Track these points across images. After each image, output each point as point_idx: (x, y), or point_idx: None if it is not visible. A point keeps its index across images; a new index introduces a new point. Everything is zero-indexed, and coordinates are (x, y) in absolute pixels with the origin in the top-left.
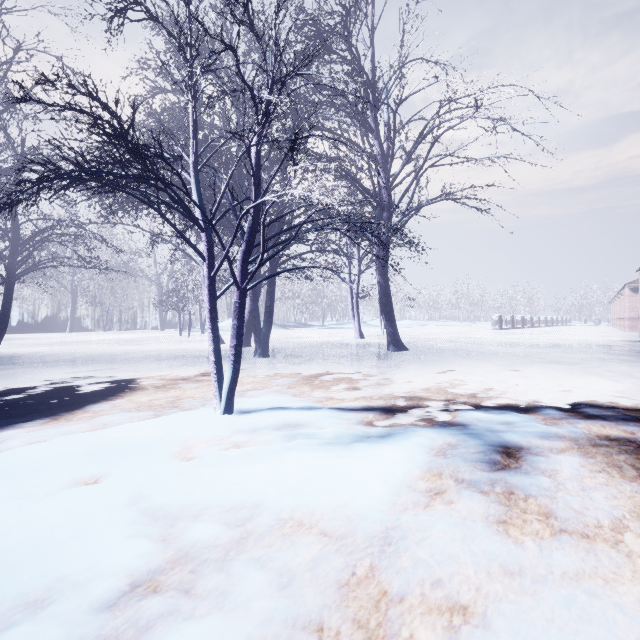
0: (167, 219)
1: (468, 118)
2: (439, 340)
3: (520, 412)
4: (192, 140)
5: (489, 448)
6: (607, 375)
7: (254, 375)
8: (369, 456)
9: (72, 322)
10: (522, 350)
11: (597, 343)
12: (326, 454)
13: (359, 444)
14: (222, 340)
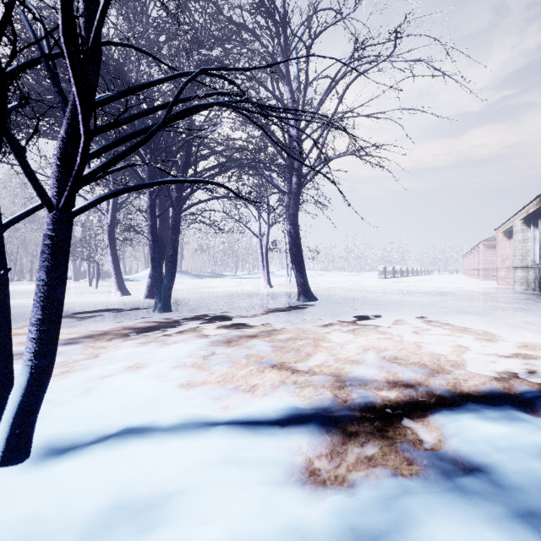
0: None
1: (383, 60)
2: (340, 289)
3: (526, 412)
4: None
5: None
6: (529, 328)
7: (138, 342)
8: None
9: None
10: (419, 298)
11: (472, 290)
12: None
13: None
14: (128, 291)
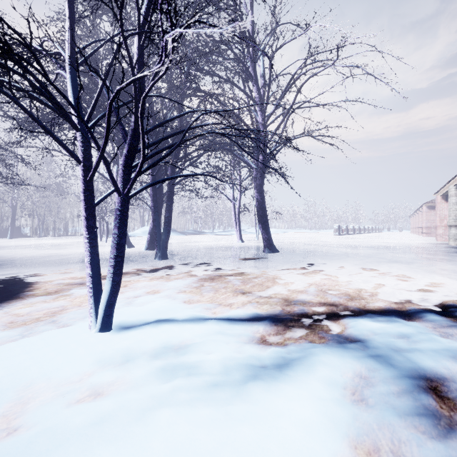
0: (25, 109)
1: (329, 66)
2: (299, 243)
3: (405, 319)
4: (68, 33)
5: (412, 384)
6: (442, 273)
7: (150, 278)
8: (273, 419)
9: (12, 230)
10: (363, 251)
11: (411, 245)
12: (213, 415)
13: (255, 388)
14: (132, 244)
